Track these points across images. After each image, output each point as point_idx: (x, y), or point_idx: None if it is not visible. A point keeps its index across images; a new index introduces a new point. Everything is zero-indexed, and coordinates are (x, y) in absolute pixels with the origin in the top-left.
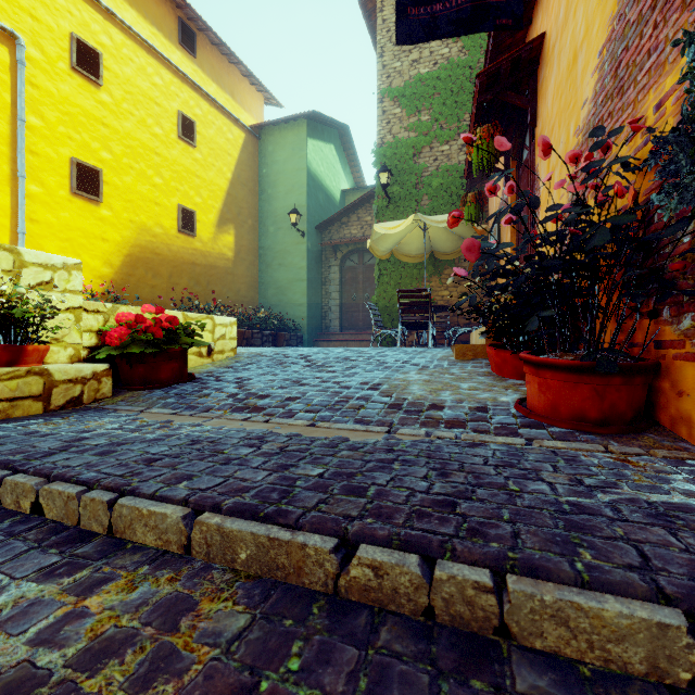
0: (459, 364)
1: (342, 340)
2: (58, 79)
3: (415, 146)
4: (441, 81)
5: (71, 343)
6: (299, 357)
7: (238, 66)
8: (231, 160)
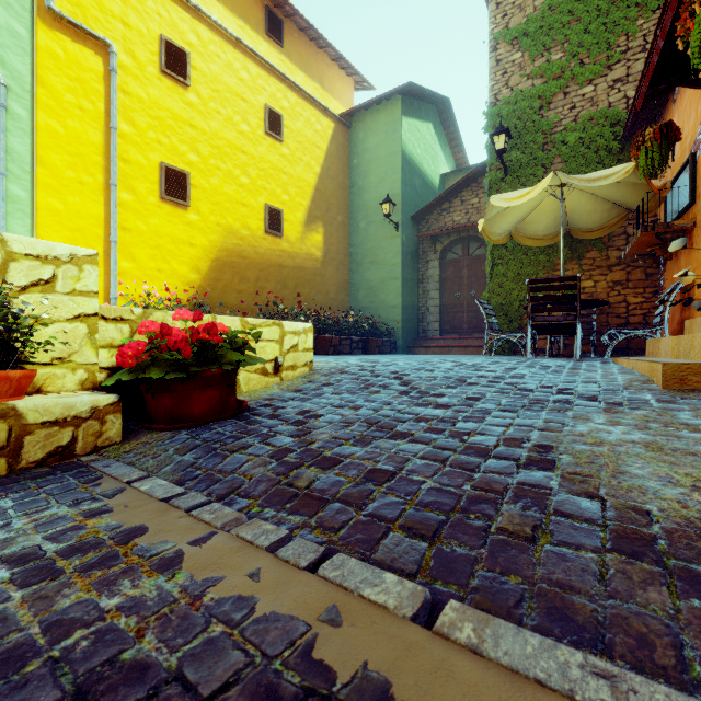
0: (682, 399)
1: (443, 346)
2: (148, 84)
3: (542, 95)
4: (581, 2)
5: (82, 363)
6: (391, 377)
7: (327, 51)
8: (320, 152)
